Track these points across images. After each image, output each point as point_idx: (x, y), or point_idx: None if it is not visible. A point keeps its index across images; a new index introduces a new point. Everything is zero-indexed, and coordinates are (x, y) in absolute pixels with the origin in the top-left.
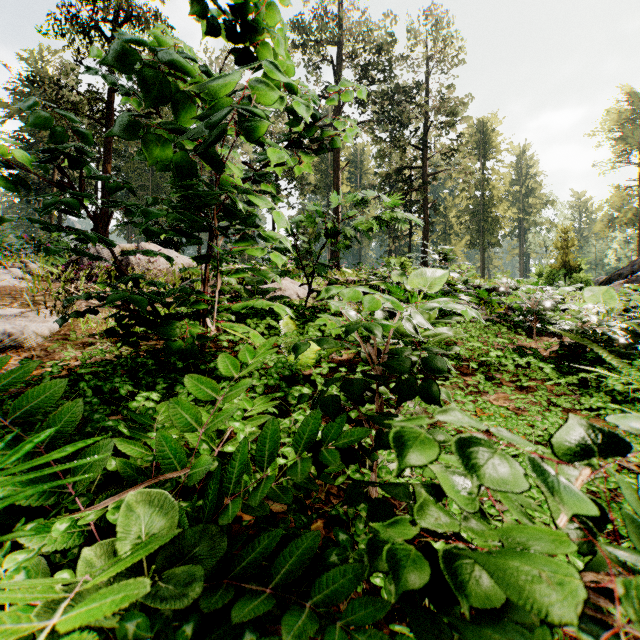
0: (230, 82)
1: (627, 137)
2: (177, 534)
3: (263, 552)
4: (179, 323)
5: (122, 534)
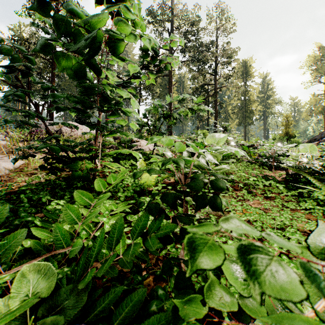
0: (99, 18)
1: (318, 69)
2: (56, 290)
3: (109, 303)
4: (80, 162)
5: (12, 295)
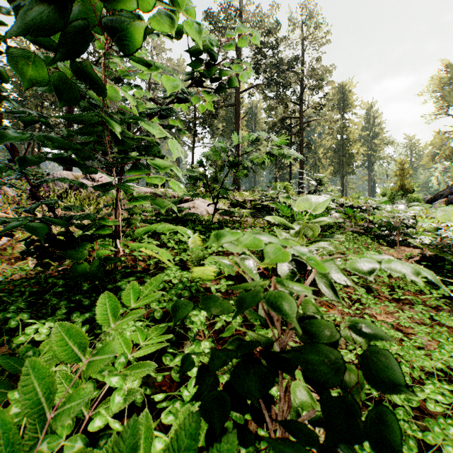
0: None
1: (445, 96)
2: None
3: None
4: (90, 244)
5: None
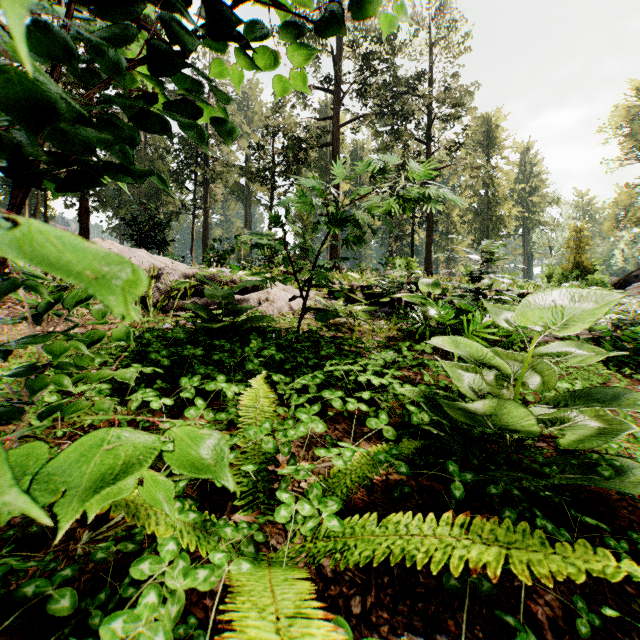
0: None
1: (636, 133)
2: None
3: None
4: None
5: None
